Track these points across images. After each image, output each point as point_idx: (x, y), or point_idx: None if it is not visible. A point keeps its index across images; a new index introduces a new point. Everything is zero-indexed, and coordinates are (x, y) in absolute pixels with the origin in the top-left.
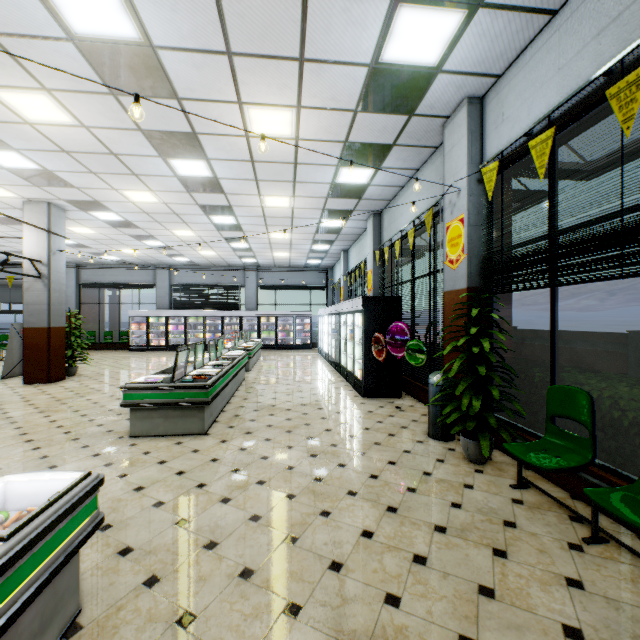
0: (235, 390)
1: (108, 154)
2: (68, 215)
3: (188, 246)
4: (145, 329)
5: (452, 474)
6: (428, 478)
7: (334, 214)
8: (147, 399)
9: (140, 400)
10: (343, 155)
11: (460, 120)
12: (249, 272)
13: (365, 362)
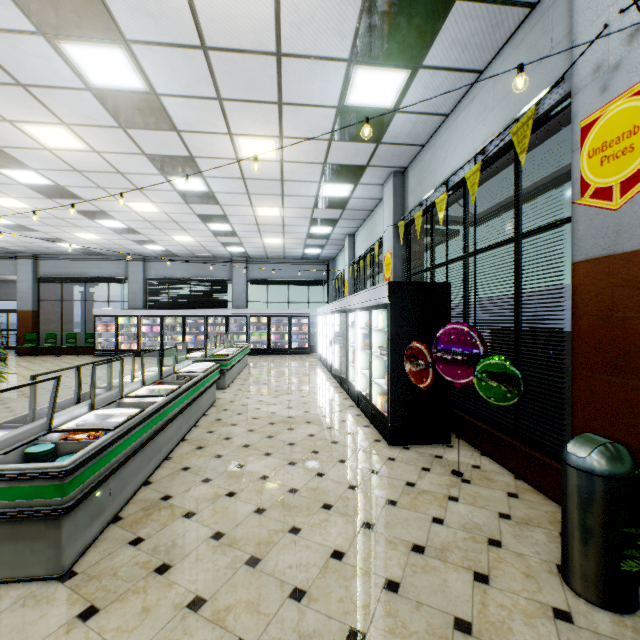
0: (190, 427)
1: None
2: None
3: (156, 228)
4: (114, 331)
5: None
6: None
7: (339, 173)
8: None
9: None
10: (361, 30)
11: None
12: (237, 264)
13: (392, 388)
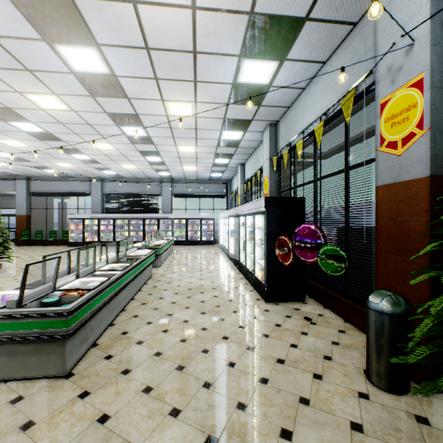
0: (136, 291)
1: None
2: None
3: (111, 160)
4: (81, 229)
5: None
6: None
7: (234, 125)
8: None
9: None
10: (247, 38)
11: None
12: (165, 183)
13: (268, 265)
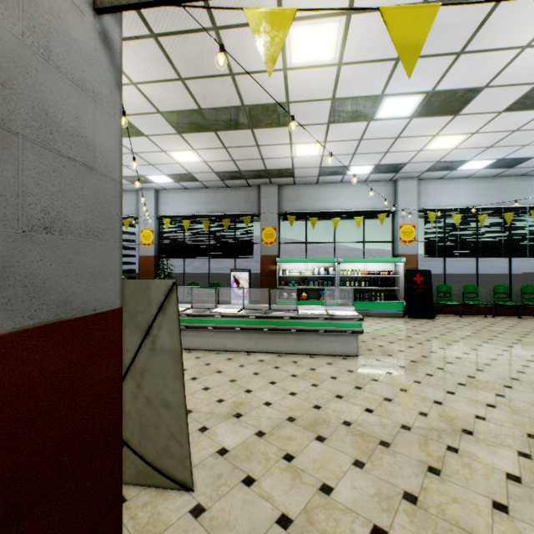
0: None
1: None
2: None
3: None
4: None
5: None
6: None
7: None
8: None
9: None
10: None
11: (151, 194)
12: None
13: None
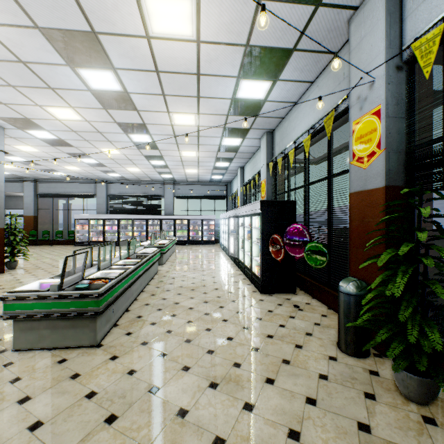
0: (145, 285)
1: (17, 62)
2: (9, 133)
3: (117, 163)
4: (87, 229)
5: (398, 428)
6: (369, 439)
7: (233, 132)
8: (30, 309)
9: (22, 311)
10: (243, 63)
11: (374, 4)
12: (167, 185)
13: (263, 261)
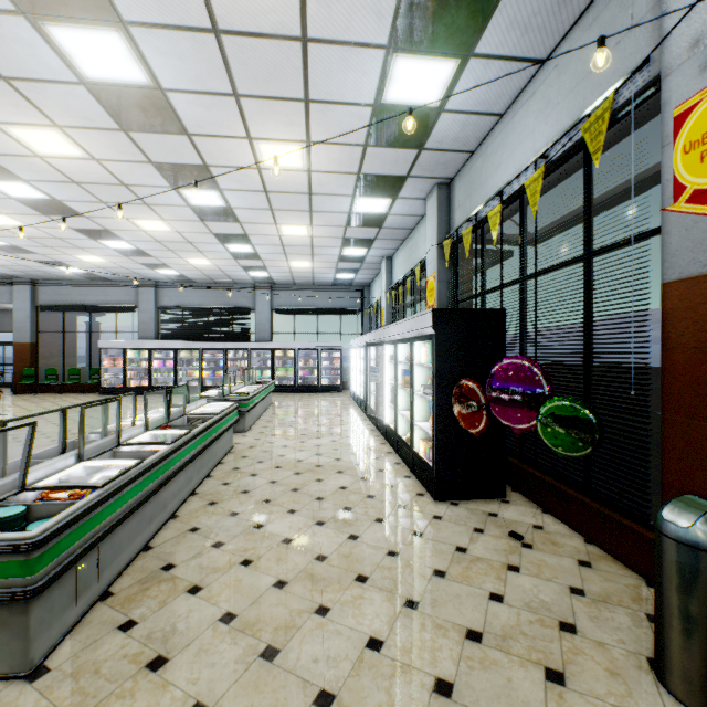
0: (202, 478)
1: None
2: None
3: (168, 250)
4: (122, 365)
5: None
6: None
7: (375, 186)
8: None
9: None
10: (402, 8)
11: None
12: (261, 291)
13: (438, 433)
